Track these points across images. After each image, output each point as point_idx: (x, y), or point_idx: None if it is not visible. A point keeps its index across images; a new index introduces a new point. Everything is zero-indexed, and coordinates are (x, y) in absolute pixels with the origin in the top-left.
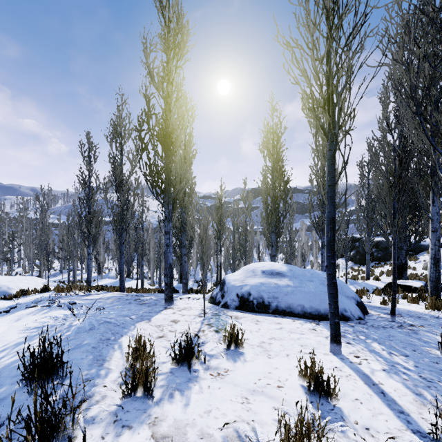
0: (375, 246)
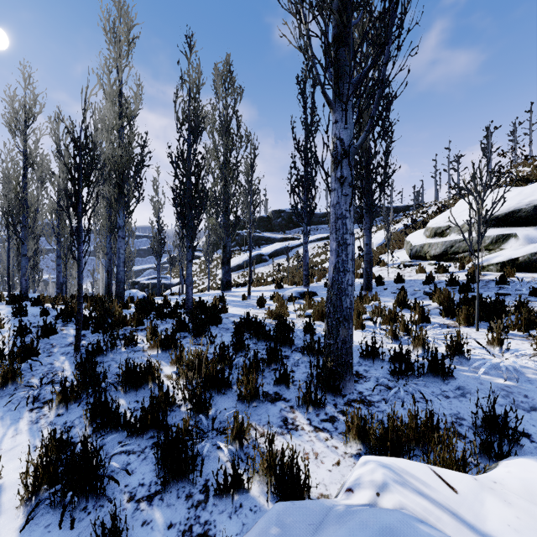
0: (147, 287)
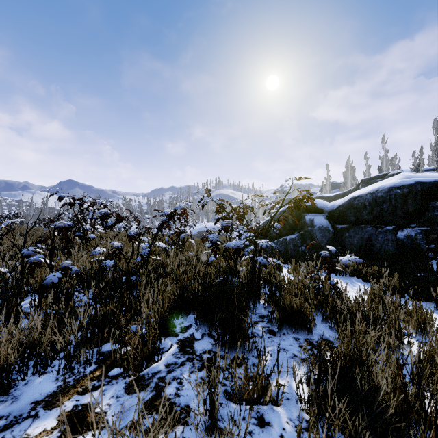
0: None
